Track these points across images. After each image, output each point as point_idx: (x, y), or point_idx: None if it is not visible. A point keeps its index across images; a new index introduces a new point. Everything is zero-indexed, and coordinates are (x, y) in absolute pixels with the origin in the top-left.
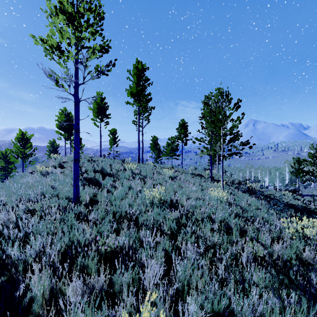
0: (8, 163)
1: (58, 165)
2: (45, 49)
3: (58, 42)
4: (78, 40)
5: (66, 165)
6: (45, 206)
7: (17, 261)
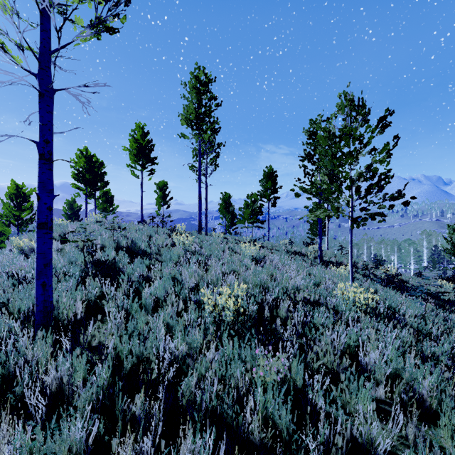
0: None
1: (58, 237)
2: None
3: None
4: None
5: (71, 236)
6: None
7: None
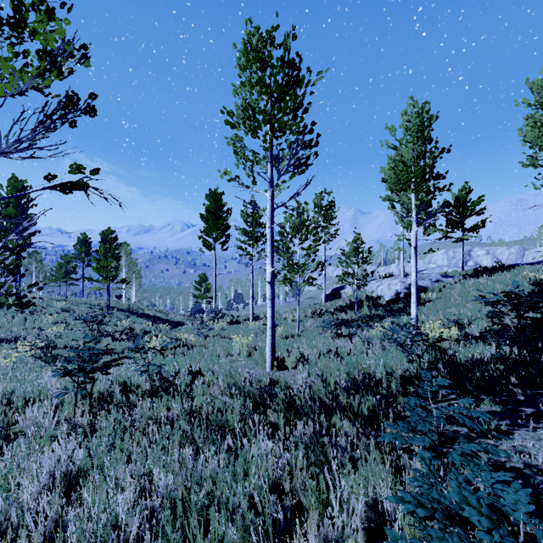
0: None
1: None
2: None
3: None
4: None
5: None
6: None
7: None
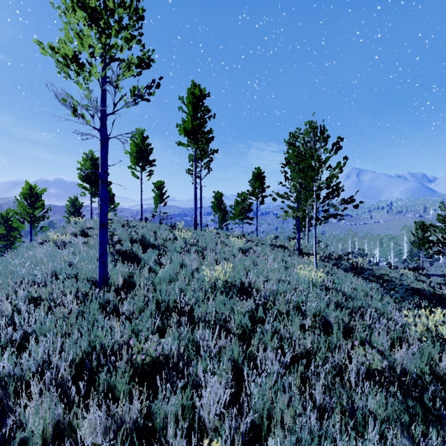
0: (10, 230)
1: (79, 232)
2: (57, 62)
3: (75, 51)
4: (105, 48)
5: (91, 232)
6: (57, 293)
7: (7, 378)
